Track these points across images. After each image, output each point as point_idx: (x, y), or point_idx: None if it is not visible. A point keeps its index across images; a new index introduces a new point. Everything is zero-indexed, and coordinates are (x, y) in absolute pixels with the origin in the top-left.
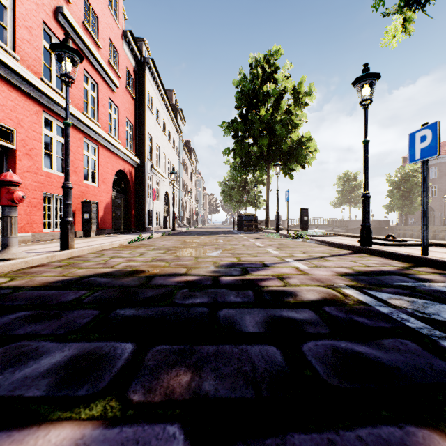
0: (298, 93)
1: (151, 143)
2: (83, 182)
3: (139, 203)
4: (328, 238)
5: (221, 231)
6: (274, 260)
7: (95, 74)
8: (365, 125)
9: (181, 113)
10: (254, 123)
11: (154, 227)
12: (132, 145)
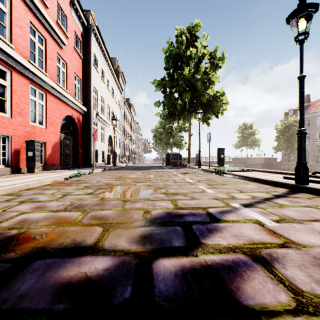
0: (213, 58)
1: (97, 96)
2: (29, 123)
3: (86, 143)
4: (248, 174)
5: (153, 166)
6: (218, 205)
7: (42, 30)
8: (301, 60)
9: (122, 76)
10: (179, 81)
11: (99, 163)
12: (80, 96)
